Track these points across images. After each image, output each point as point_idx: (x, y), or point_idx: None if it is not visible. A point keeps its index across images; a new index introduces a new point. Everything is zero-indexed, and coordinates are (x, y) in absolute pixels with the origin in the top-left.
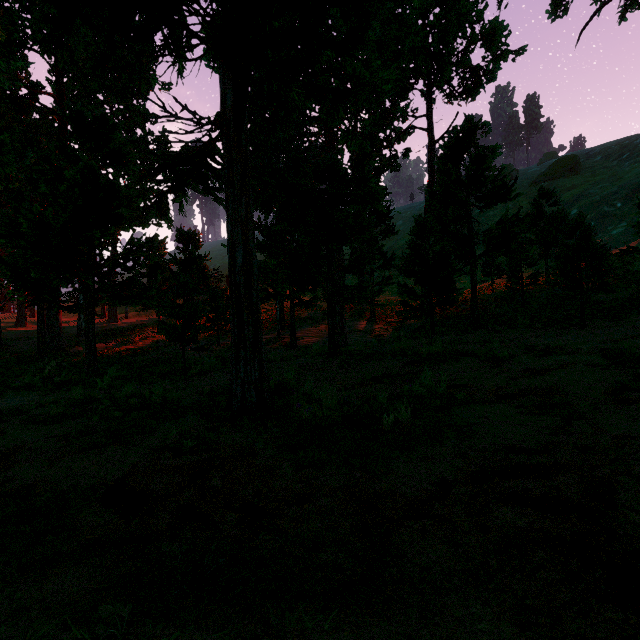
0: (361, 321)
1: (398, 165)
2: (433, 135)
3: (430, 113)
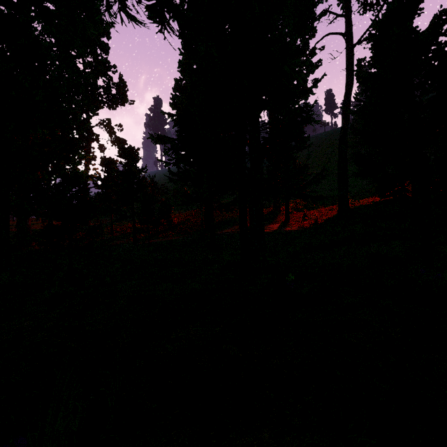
0: (277, 224)
1: None
2: (352, 38)
3: (349, 16)
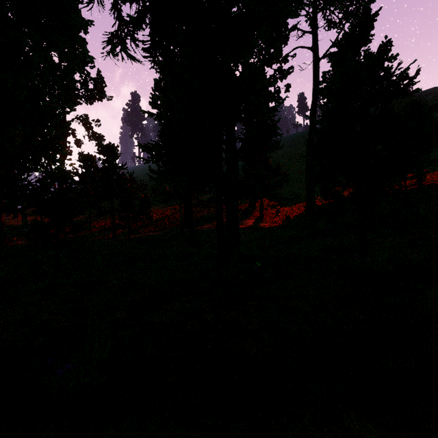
0: (252, 219)
1: (280, 98)
2: (318, 53)
3: (315, 32)
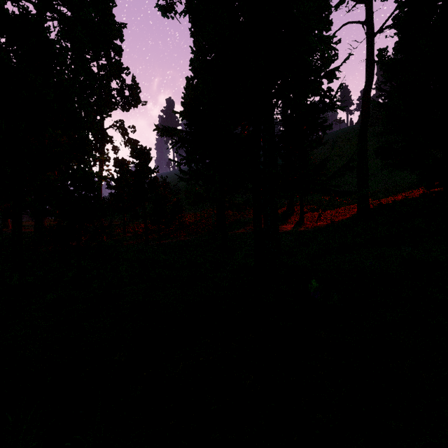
0: (291, 224)
1: (322, 90)
2: (373, 26)
3: (370, 2)
